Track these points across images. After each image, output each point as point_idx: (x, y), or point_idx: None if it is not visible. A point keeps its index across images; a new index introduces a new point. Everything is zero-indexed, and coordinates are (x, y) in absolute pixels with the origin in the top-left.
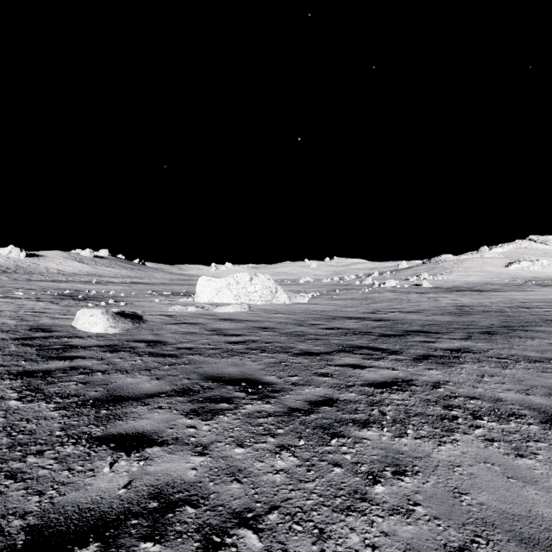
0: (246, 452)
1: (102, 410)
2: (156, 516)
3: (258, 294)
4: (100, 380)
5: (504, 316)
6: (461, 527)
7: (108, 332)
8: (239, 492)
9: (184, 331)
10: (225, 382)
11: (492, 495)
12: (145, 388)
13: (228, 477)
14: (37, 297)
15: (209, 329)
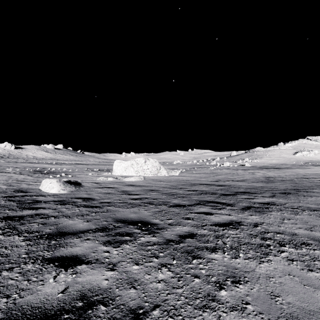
0: (139, 268)
1: (52, 241)
2: (80, 312)
3: (149, 170)
4: (53, 222)
5: (294, 183)
6: (277, 319)
7: (60, 193)
8: (134, 295)
9: (105, 192)
10: (128, 223)
11: (295, 297)
12: (79, 227)
13: (128, 285)
14: (20, 172)
15: (120, 190)
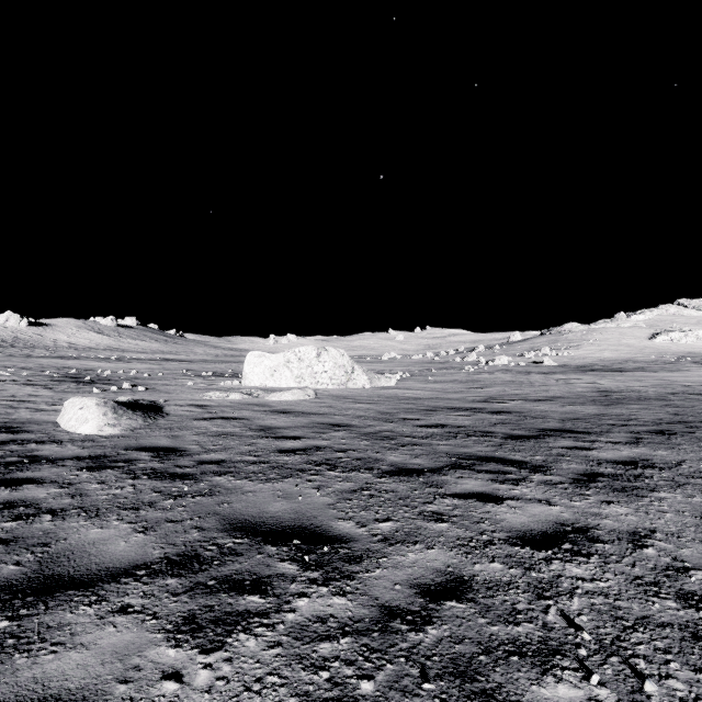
0: None
1: (1, 619)
2: None
3: (328, 375)
4: (39, 535)
5: (672, 407)
6: None
7: (102, 433)
8: None
9: (217, 431)
10: (264, 537)
11: None
12: (113, 554)
13: None
14: (28, 380)
15: (254, 427)
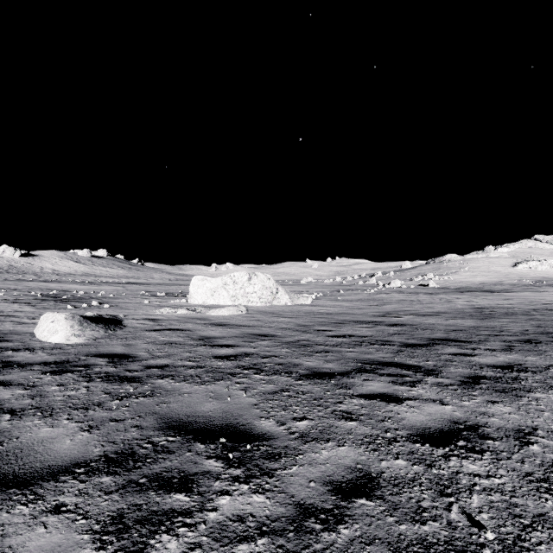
0: None
1: None
2: None
3: (257, 295)
4: None
5: (535, 320)
6: None
7: (69, 342)
8: None
9: (164, 340)
10: (194, 435)
11: None
12: (57, 452)
13: None
14: (16, 299)
15: (195, 337)
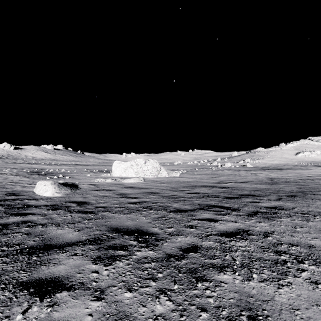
0: (133, 296)
1: (33, 256)
2: None
3: (149, 171)
4: (39, 232)
5: (299, 185)
6: None
7: (54, 196)
8: None
9: (102, 195)
10: (124, 233)
11: None
12: (68, 238)
13: None
14: (17, 173)
15: (118, 193)
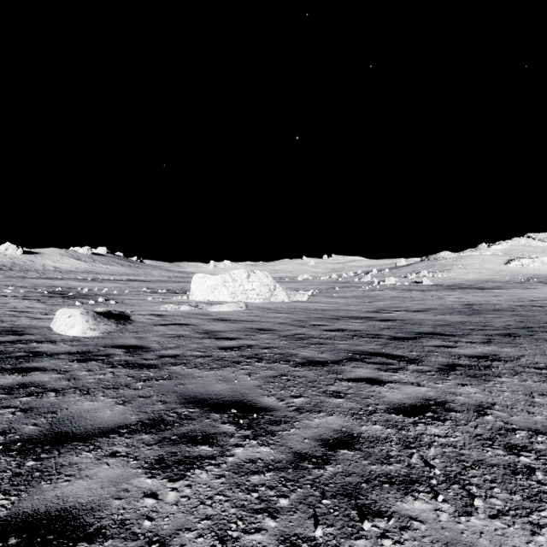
0: None
1: (28, 460)
2: None
3: (255, 292)
4: (48, 406)
5: (519, 316)
6: None
7: (86, 335)
8: None
9: (172, 334)
10: (210, 407)
11: None
12: (102, 419)
13: None
14: (25, 295)
15: (200, 331)
